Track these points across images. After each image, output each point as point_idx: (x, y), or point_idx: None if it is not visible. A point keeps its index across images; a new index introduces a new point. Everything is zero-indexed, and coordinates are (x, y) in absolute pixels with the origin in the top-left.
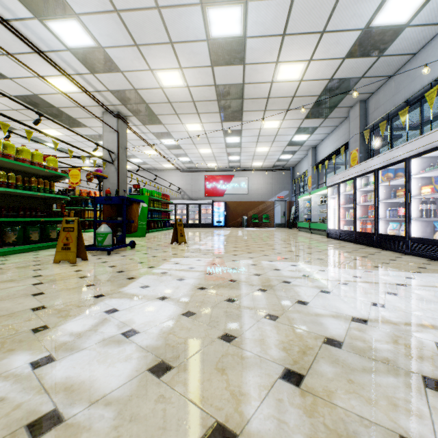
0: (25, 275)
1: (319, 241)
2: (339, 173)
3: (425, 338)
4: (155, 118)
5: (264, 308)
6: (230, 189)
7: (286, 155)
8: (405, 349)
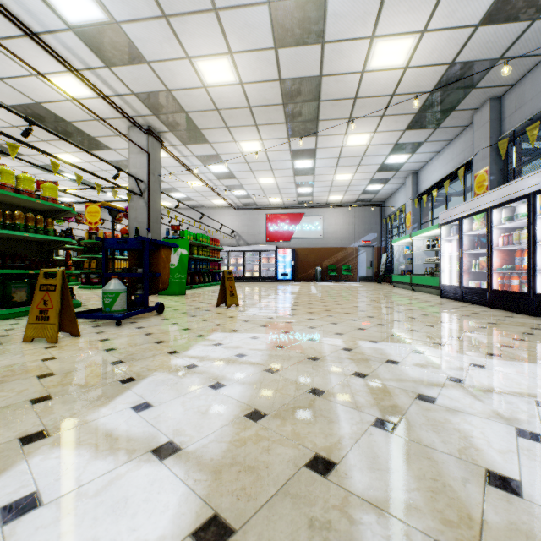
0: None
1: (431, 303)
2: (462, 204)
3: None
4: (198, 133)
5: (415, 511)
6: (300, 231)
7: (375, 185)
8: None
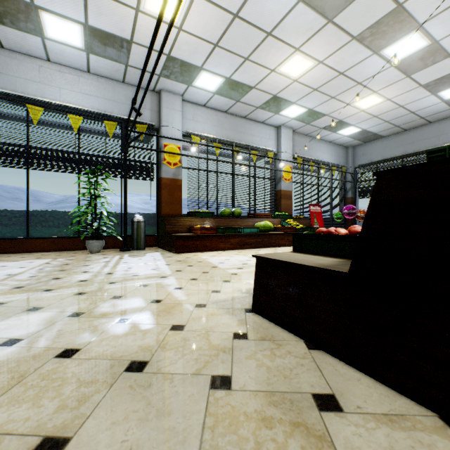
0: None
1: None
2: None
3: (23, 278)
4: None
5: None
6: None
7: None
8: (32, 280)
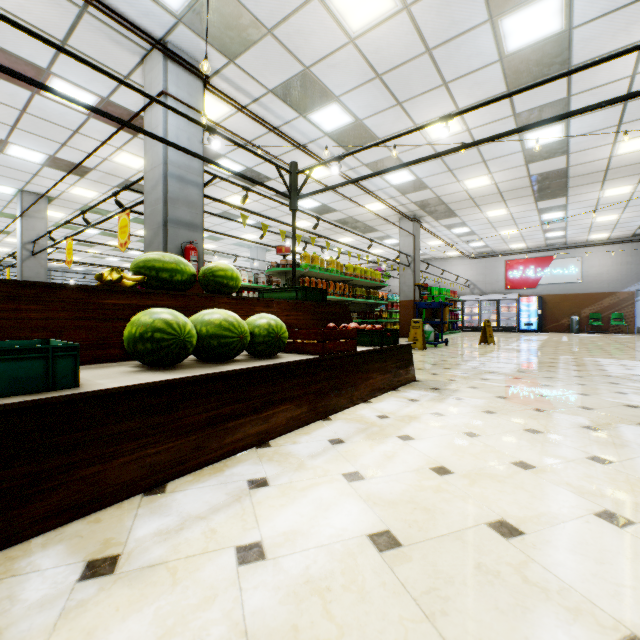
0: None
1: None
2: None
3: None
4: (450, 213)
5: (573, 369)
6: (548, 276)
7: None
8: None
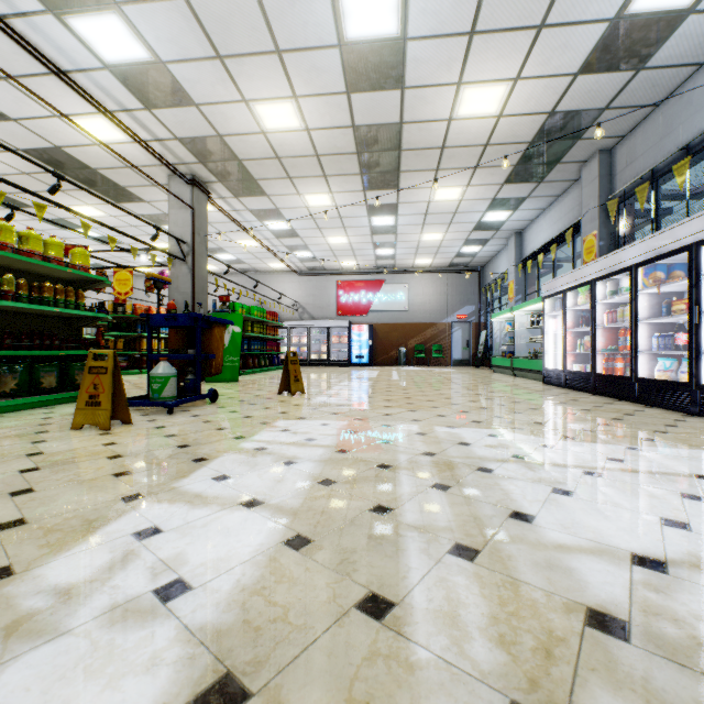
0: (14, 452)
1: (530, 389)
2: (565, 274)
3: None
4: (253, 184)
5: (448, 530)
6: (379, 303)
7: (471, 247)
8: None
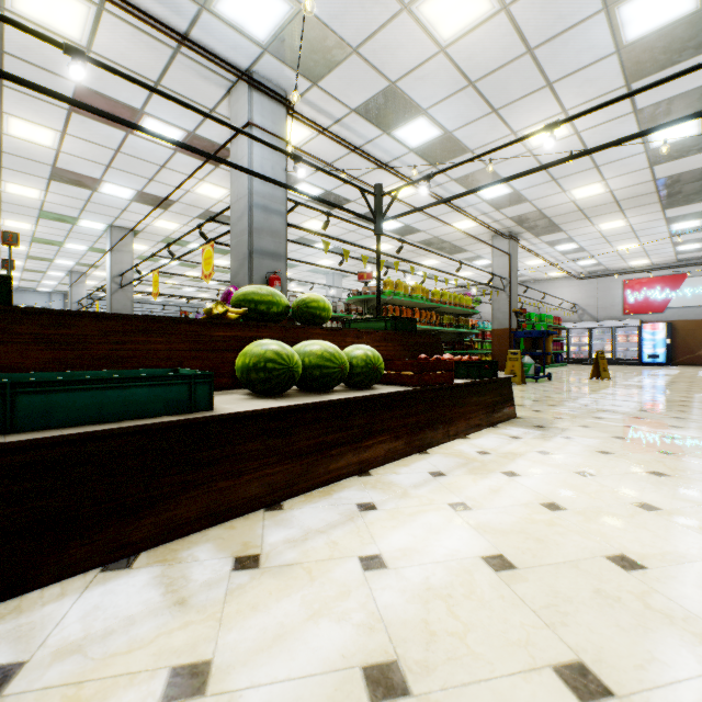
0: None
1: None
2: None
3: None
4: (553, 228)
5: None
6: (680, 298)
7: None
8: None
